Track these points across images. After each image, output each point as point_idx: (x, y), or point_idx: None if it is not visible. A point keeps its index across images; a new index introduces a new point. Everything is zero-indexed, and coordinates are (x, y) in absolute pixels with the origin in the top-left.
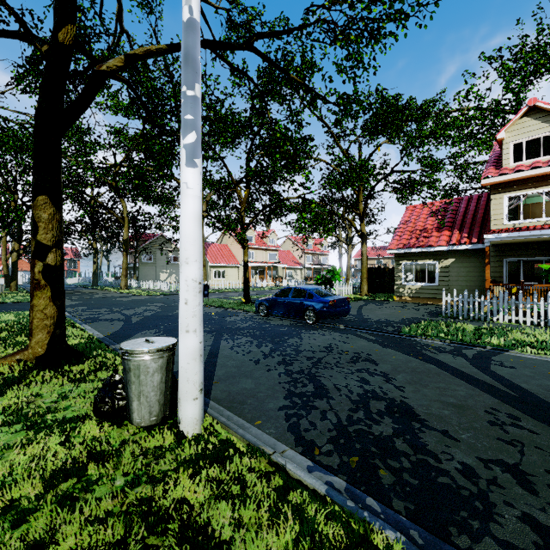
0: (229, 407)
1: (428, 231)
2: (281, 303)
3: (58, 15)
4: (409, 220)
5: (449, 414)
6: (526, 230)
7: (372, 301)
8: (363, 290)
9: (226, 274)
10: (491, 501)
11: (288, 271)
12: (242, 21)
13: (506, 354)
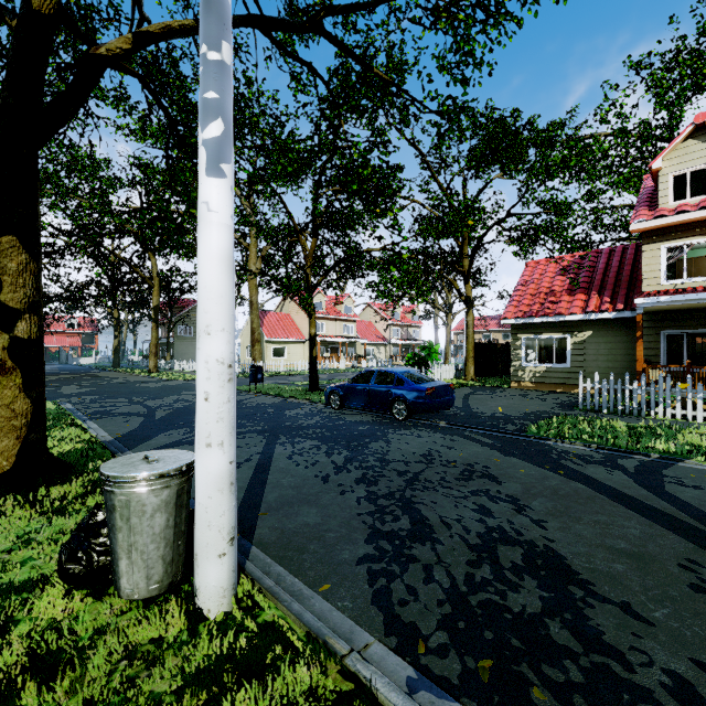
0: (281, 558)
1: (556, 294)
2: (360, 392)
3: None
4: (530, 280)
5: (624, 571)
6: (694, 292)
7: (481, 387)
8: (469, 372)
9: (288, 352)
10: None
11: (368, 349)
12: (307, 7)
13: (681, 466)
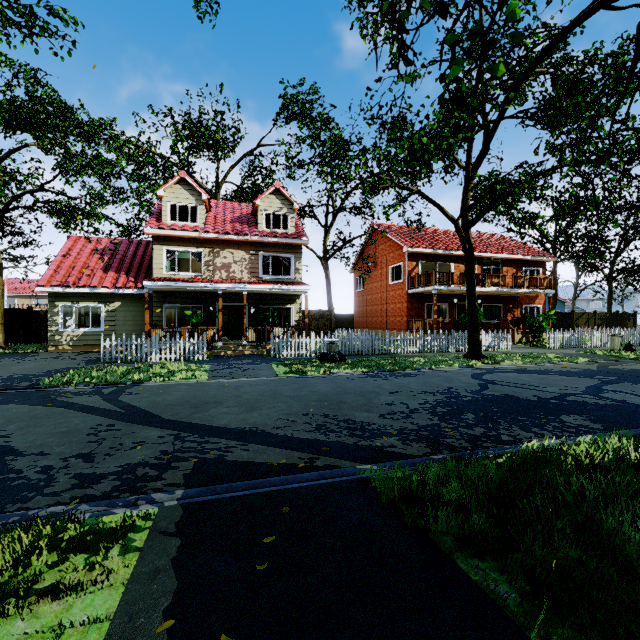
0: None
1: (93, 270)
2: None
3: None
4: (71, 253)
5: (53, 440)
6: (176, 281)
7: (11, 354)
8: None
9: None
10: (55, 477)
11: None
12: None
13: (141, 385)
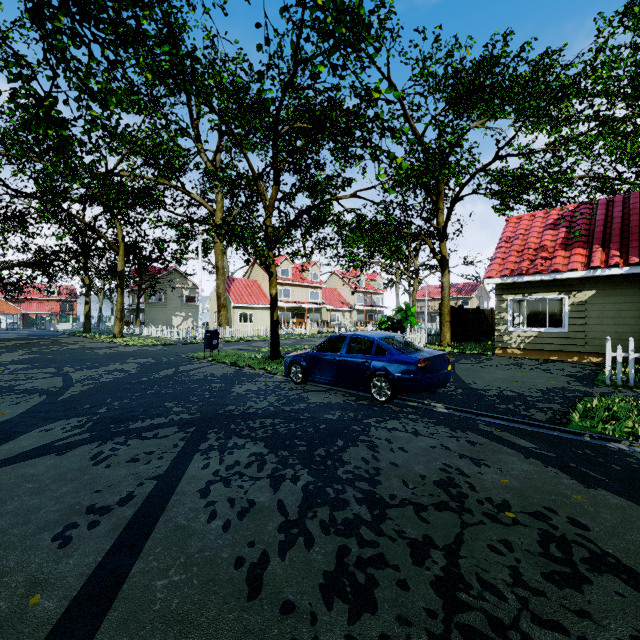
0: None
1: (548, 250)
2: (327, 363)
3: None
4: (514, 236)
5: None
6: None
7: (462, 355)
8: (445, 338)
9: (254, 318)
10: None
11: (334, 315)
12: None
13: None
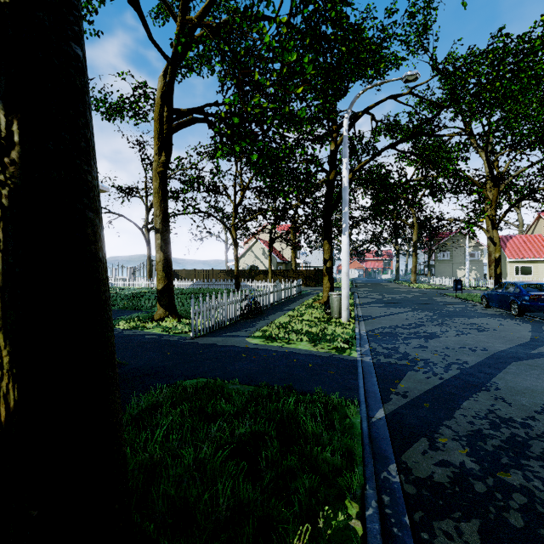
0: (366, 323)
1: None
2: (495, 296)
3: (329, 169)
4: None
5: (449, 342)
6: None
7: None
8: None
9: (534, 270)
10: (396, 344)
11: None
12: (456, 68)
13: None
